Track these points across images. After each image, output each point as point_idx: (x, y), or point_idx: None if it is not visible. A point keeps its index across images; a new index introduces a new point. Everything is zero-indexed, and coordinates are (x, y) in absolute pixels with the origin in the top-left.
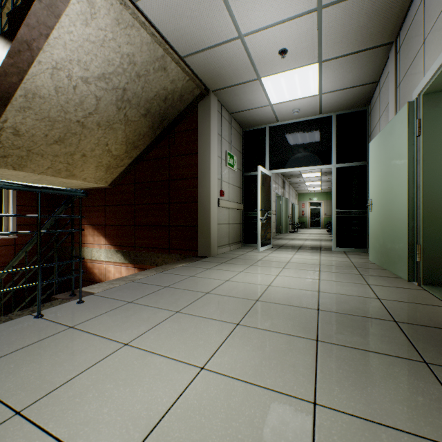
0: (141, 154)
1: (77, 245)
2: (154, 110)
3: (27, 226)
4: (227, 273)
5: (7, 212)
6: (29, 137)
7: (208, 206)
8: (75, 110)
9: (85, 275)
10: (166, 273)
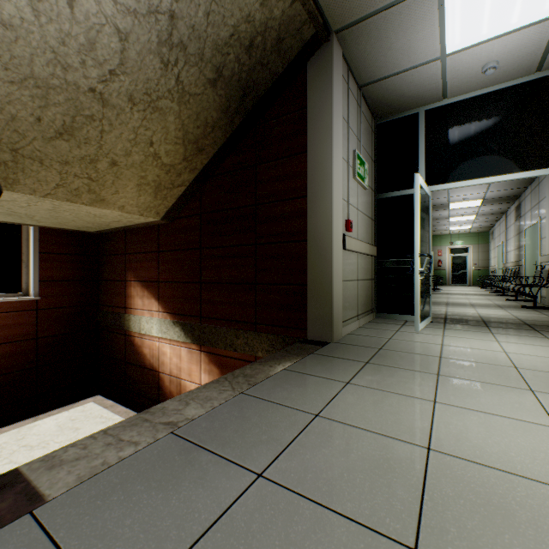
0: (209, 164)
1: (121, 311)
2: (229, 72)
3: (54, 282)
4: (402, 405)
5: (27, 262)
6: (7, 122)
7: (327, 248)
8: (82, 62)
9: (131, 356)
10: (255, 398)
